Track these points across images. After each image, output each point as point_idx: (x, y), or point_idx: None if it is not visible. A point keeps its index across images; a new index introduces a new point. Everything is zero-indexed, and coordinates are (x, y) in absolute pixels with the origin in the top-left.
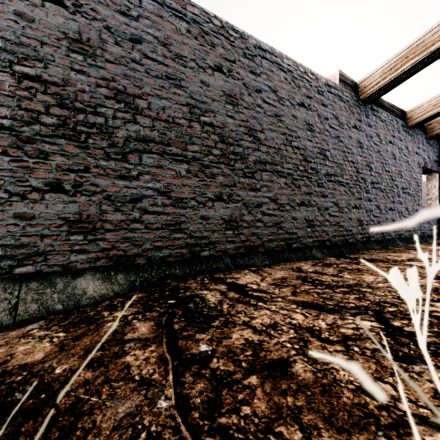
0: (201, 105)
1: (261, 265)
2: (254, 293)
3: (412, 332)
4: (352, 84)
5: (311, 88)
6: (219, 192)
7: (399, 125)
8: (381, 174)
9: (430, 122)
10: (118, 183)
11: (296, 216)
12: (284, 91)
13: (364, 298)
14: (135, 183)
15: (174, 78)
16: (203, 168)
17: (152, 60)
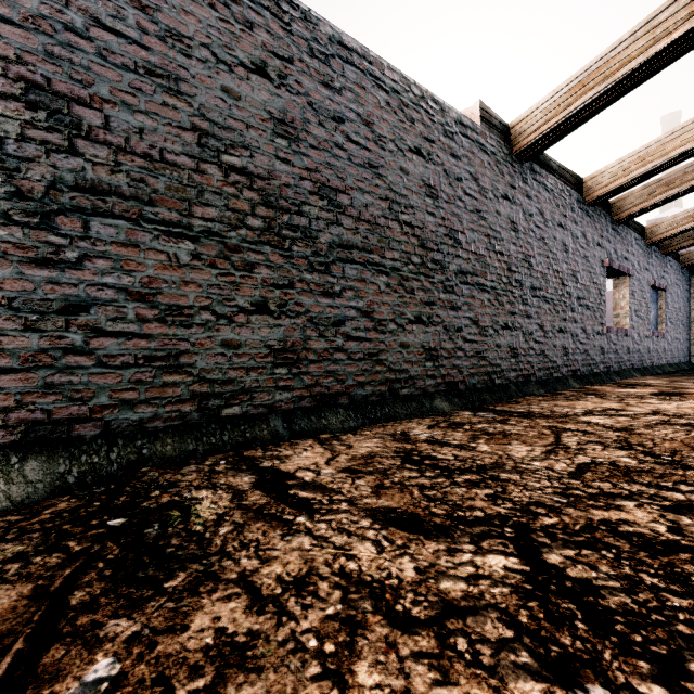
0: (222, 133)
1: (341, 429)
2: (299, 494)
3: (583, 581)
4: (501, 126)
5: (432, 125)
6: (261, 296)
7: (572, 199)
8: (547, 274)
9: (618, 198)
10: (31, 274)
11: (407, 341)
12: (385, 124)
13: (504, 495)
14: (74, 276)
15: (164, 74)
16: (226, 252)
17: (115, 33)
